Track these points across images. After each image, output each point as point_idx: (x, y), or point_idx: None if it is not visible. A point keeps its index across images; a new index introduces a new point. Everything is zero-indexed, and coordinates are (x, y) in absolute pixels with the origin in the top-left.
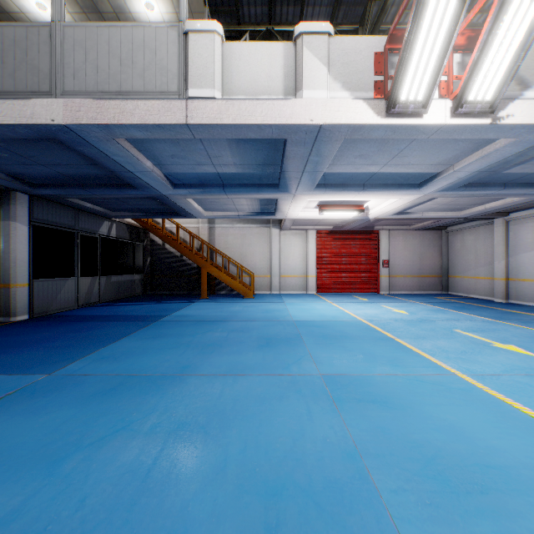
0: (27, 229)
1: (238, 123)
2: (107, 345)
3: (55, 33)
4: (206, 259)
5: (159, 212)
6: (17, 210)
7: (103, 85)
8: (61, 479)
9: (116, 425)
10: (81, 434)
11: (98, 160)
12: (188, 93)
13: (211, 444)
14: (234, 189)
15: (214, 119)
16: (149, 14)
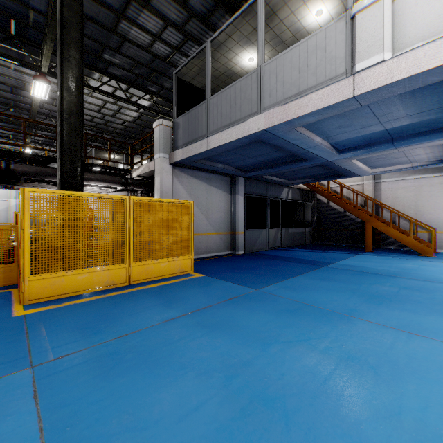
0: (242, 199)
1: (412, 73)
2: (288, 278)
3: (259, 73)
4: (370, 214)
5: (325, 176)
6: (238, 188)
7: (287, 93)
8: (269, 356)
9: (299, 336)
10: (277, 333)
11: (282, 146)
12: (355, 68)
13: (382, 386)
14: (405, 141)
15: (382, 81)
16: (319, 19)
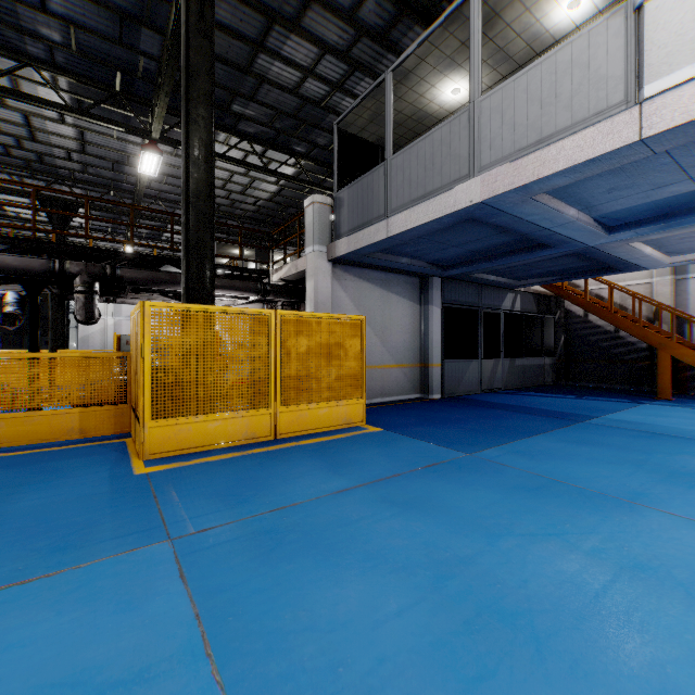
0: (439, 312)
1: None
2: (519, 438)
3: (473, 113)
4: (666, 334)
5: (581, 271)
6: (432, 294)
7: (519, 142)
8: (500, 552)
9: (546, 528)
10: (510, 521)
11: (510, 227)
12: (643, 92)
13: None
14: None
15: (694, 111)
16: (573, 14)
